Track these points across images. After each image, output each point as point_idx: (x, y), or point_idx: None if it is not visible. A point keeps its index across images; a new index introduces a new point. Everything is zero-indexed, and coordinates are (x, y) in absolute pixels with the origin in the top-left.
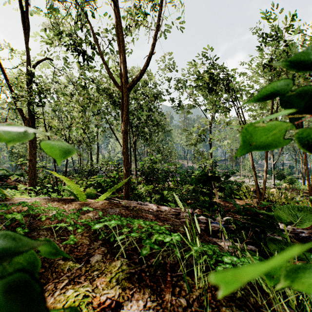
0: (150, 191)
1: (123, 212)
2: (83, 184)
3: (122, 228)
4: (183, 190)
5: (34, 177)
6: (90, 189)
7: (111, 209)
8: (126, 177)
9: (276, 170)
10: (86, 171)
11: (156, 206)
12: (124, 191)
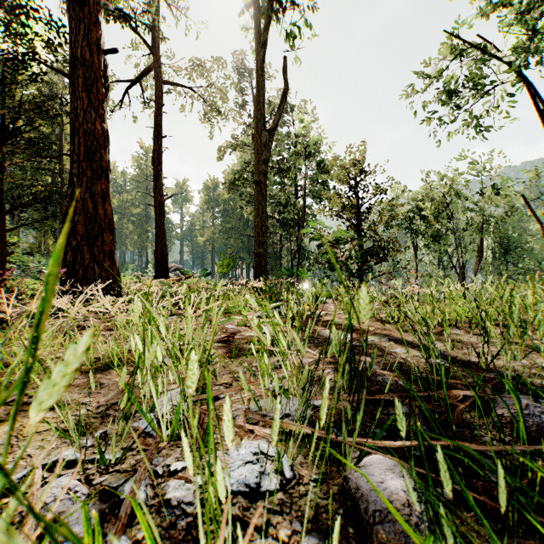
0: None
1: None
2: None
3: None
4: None
5: None
6: None
7: None
8: None
9: None
10: None
11: None
12: None
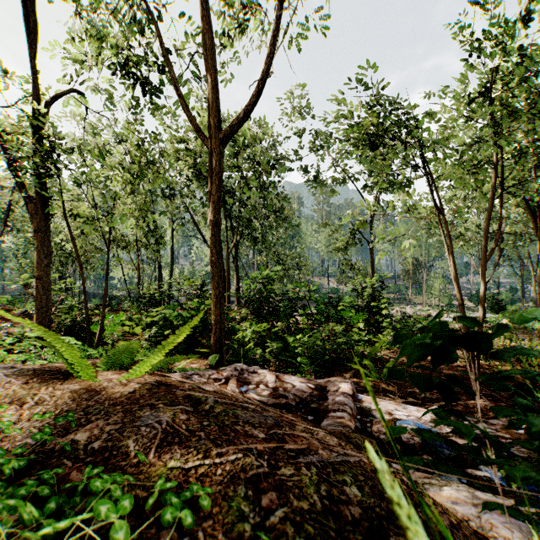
0: (263, 336)
1: (180, 423)
2: (141, 321)
3: (159, 511)
4: (324, 334)
5: (47, 308)
6: (126, 343)
7: (151, 411)
8: (216, 310)
9: (489, 296)
10: (145, 297)
11: (273, 376)
12: (212, 337)
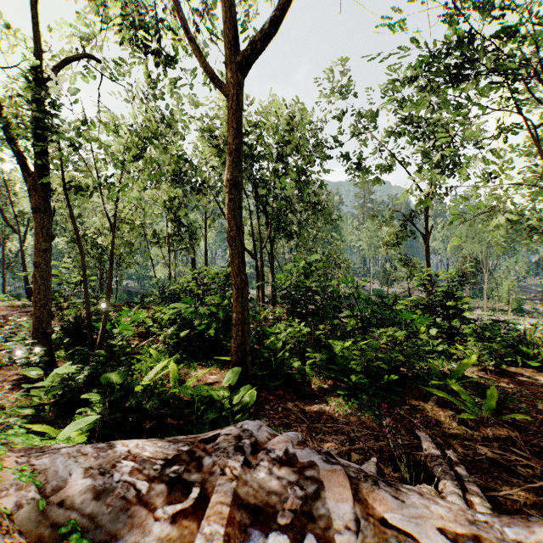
0: (302, 341)
1: None
2: (163, 319)
3: None
4: (381, 341)
5: (45, 301)
6: None
7: None
8: (237, 306)
9: None
10: (166, 292)
11: (345, 488)
12: (233, 342)
